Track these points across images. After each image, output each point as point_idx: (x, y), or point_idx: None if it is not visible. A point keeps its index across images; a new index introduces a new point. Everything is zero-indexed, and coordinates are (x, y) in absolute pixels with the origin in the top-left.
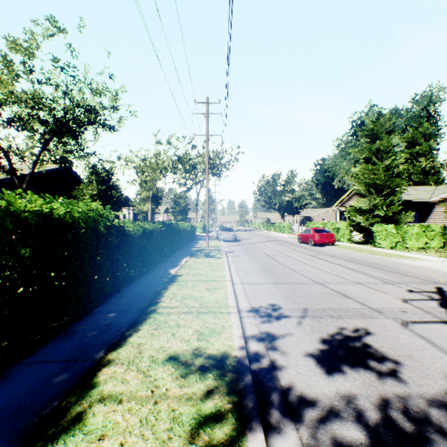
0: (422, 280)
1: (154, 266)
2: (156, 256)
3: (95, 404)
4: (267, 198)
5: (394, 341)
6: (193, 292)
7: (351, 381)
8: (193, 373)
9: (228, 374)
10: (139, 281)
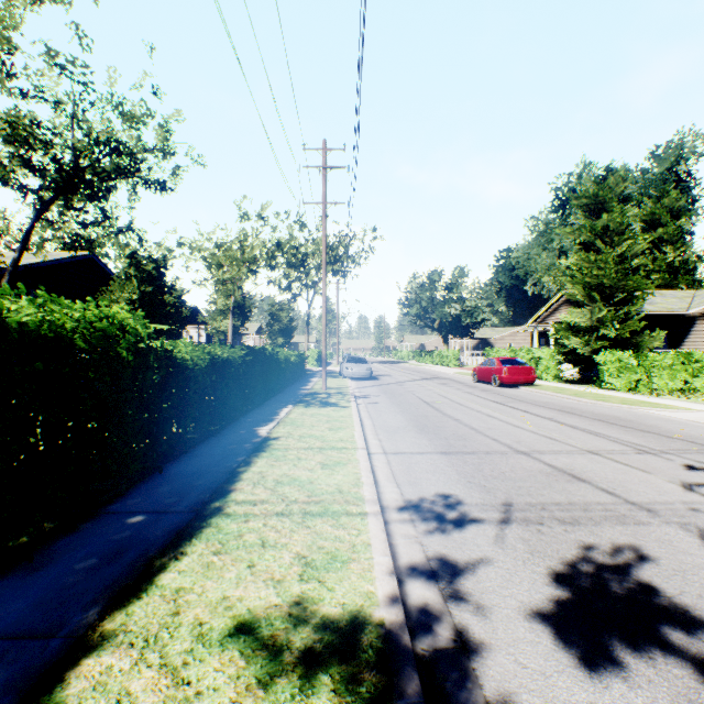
0: (703, 446)
1: (232, 421)
2: (236, 404)
3: None
4: (421, 310)
5: (703, 578)
6: (297, 472)
7: (645, 690)
8: (286, 673)
9: (365, 677)
10: (201, 450)
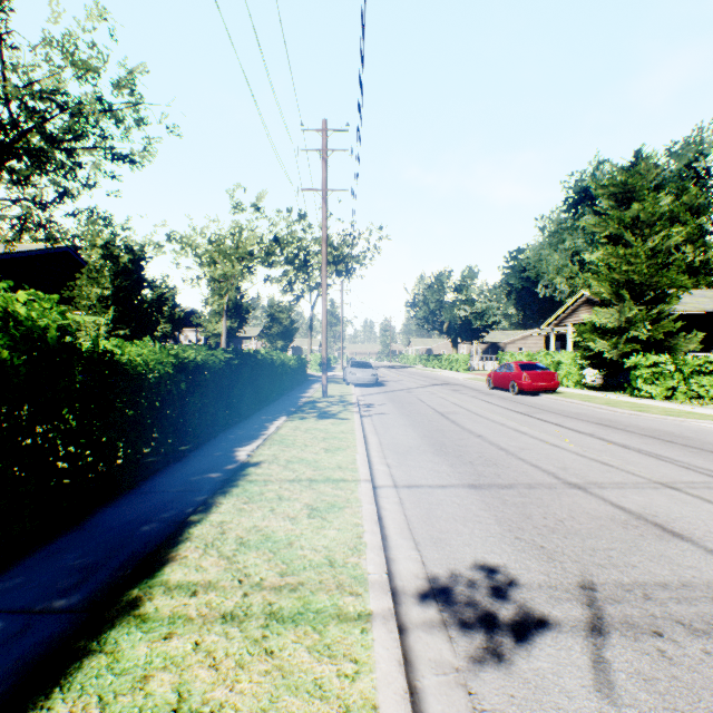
0: None
1: (208, 439)
2: (216, 418)
3: None
4: (429, 312)
5: None
6: (273, 523)
7: None
8: None
9: None
10: (153, 483)
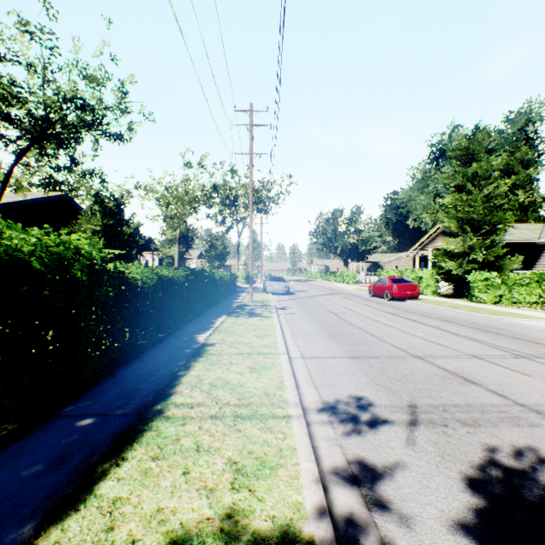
0: None
1: (176, 330)
2: (180, 315)
3: None
4: (327, 239)
5: None
6: (229, 375)
7: None
8: None
9: None
10: (148, 355)
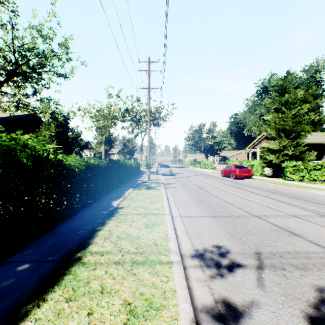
0: None
1: (100, 198)
2: (102, 189)
3: None
4: (195, 142)
5: None
6: (131, 230)
7: None
8: None
9: None
10: (79, 215)
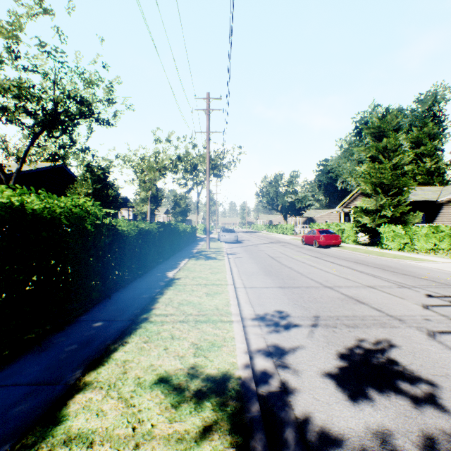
0: (440, 283)
1: (151, 268)
2: (154, 258)
3: (57, 448)
4: (270, 199)
5: (424, 356)
6: (191, 298)
7: (382, 411)
8: (186, 401)
9: (230, 403)
10: (133, 285)
